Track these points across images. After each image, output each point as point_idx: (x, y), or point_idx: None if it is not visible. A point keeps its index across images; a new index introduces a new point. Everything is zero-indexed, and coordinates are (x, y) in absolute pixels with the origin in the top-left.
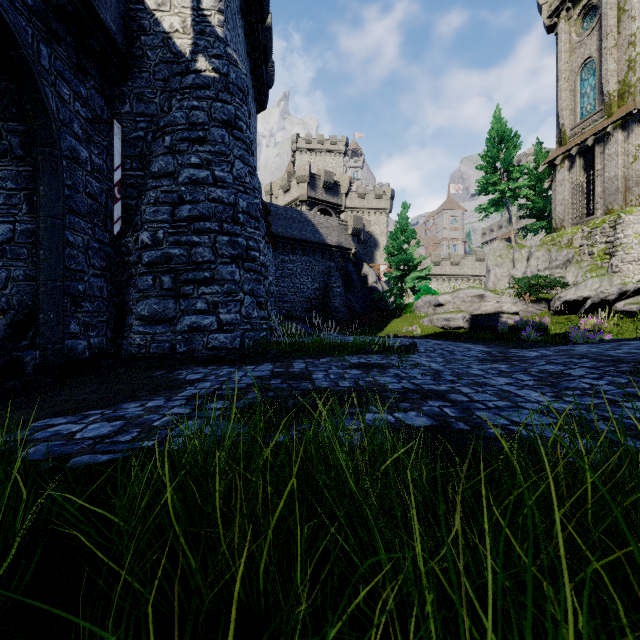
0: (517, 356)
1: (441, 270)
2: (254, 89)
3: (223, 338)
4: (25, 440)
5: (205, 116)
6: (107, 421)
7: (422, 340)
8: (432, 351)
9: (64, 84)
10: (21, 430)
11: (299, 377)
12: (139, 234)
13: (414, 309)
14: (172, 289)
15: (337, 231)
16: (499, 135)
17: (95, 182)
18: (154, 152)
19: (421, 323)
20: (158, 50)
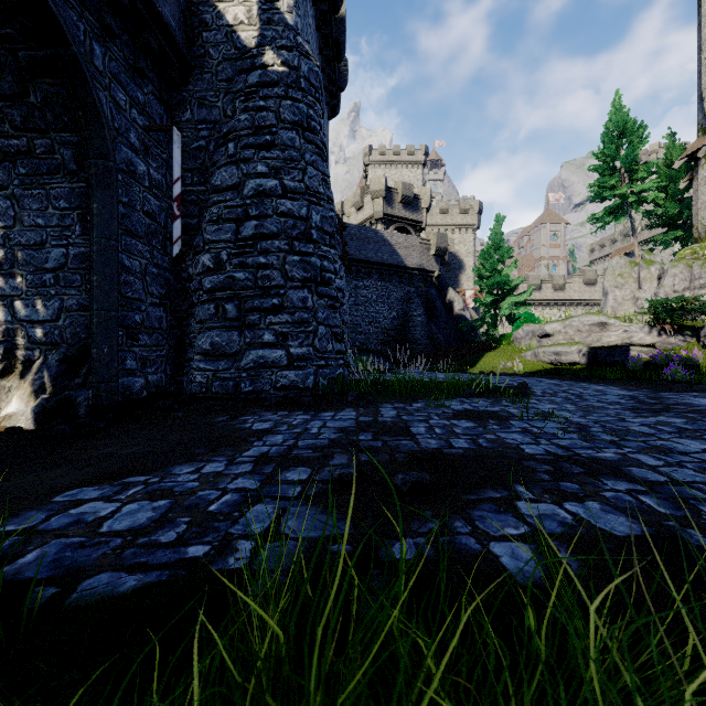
0: (681, 404)
1: (540, 294)
2: (325, 91)
3: (294, 376)
4: (33, 532)
5: (273, 117)
6: (149, 499)
7: (531, 379)
8: (552, 394)
9: (119, 88)
10: (37, 510)
11: (394, 431)
12: (200, 257)
13: (513, 341)
14: (236, 319)
15: (418, 251)
16: (619, 127)
17: (153, 199)
18: (217, 163)
19: (522, 357)
20: (221, 47)
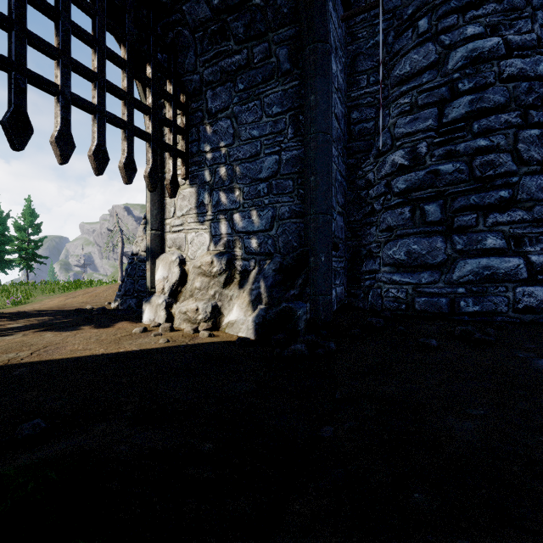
0: None
1: None
2: None
3: (542, 294)
4: None
5: None
6: None
7: None
8: None
9: None
10: None
11: None
12: (387, 156)
13: None
14: (439, 222)
15: None
16: None
17: (338, 103)
18: (400, 51)
19: None
20: None
